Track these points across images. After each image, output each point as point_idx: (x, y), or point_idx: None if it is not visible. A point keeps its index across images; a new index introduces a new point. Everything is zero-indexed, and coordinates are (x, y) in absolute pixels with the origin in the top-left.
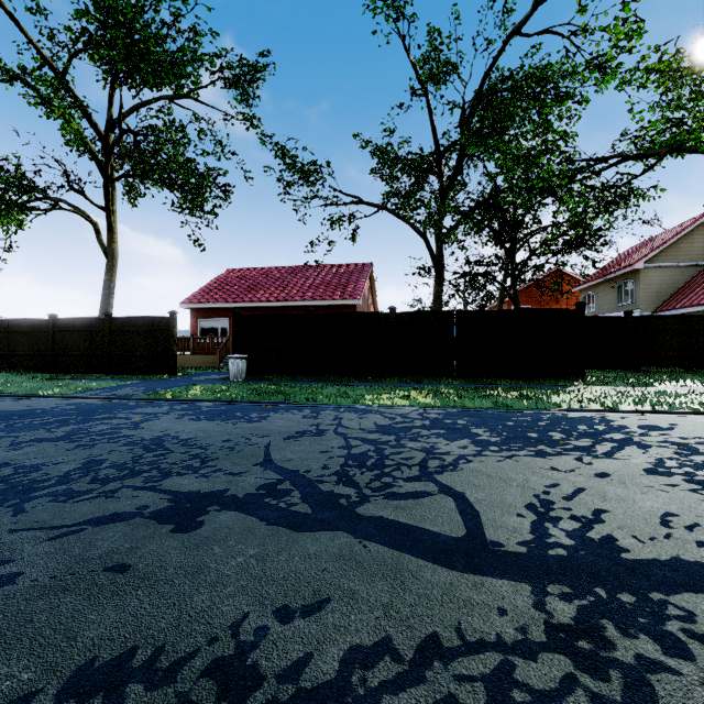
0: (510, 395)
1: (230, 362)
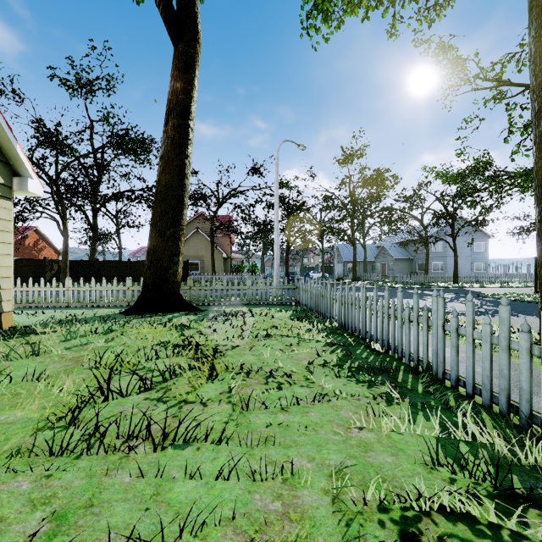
0: None
1: None
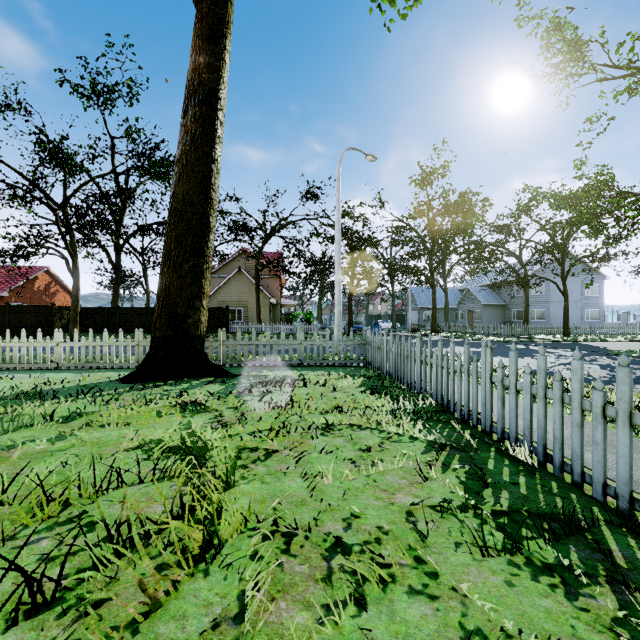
0: None
1: None
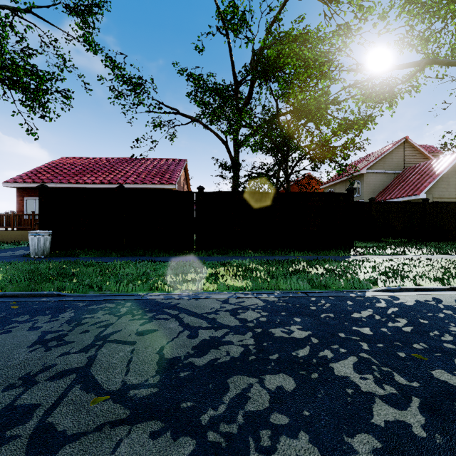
0: (316, 270)
1: (29, 238)
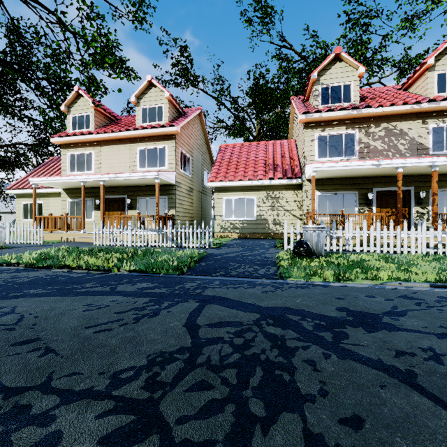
0: None
1: None
